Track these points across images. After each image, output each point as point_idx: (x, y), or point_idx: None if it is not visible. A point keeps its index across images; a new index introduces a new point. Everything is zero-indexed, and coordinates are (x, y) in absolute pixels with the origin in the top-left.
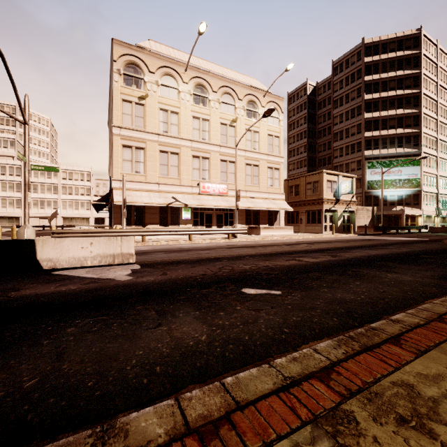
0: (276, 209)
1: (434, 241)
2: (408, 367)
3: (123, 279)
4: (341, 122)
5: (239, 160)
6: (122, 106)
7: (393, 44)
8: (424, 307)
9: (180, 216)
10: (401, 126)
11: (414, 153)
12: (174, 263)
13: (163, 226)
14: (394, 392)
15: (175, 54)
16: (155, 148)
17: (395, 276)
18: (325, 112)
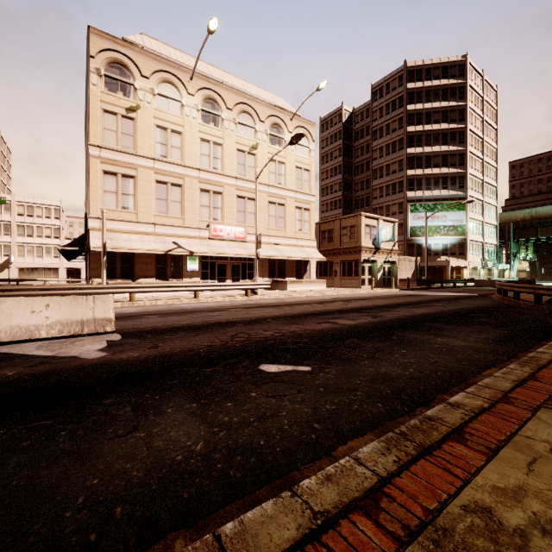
0: (305, 259)
1: (481, 296)
2: (480, 478)
3: (92, 357)
4: (381, 157)
5: (260, 197)
6: (103, 118)
7: (437, 70)
8: (486, 383)
9: (184, 267)
10: (446, 164)
11: (459, 196)
12: (171, 331)
13: (160, 280)
14: (467, 524)
15: (177, 56)
16: (149, 177)
17: (446, 340)
18: (362, 143)
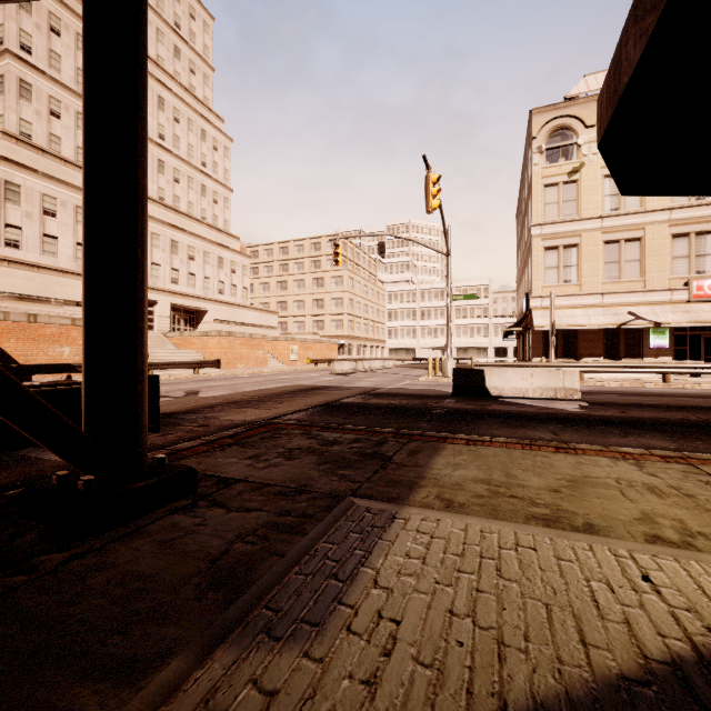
0: None
1: None
2: None
3: (574, 411)
4: None
5: None
6: (544, 195)
7: None
8: None
9: (644, 344)
10: None
11: None
12: (636, 406)
13: (609, 360)
14: None
15: None
16: (595, 240)
17: None
18: None
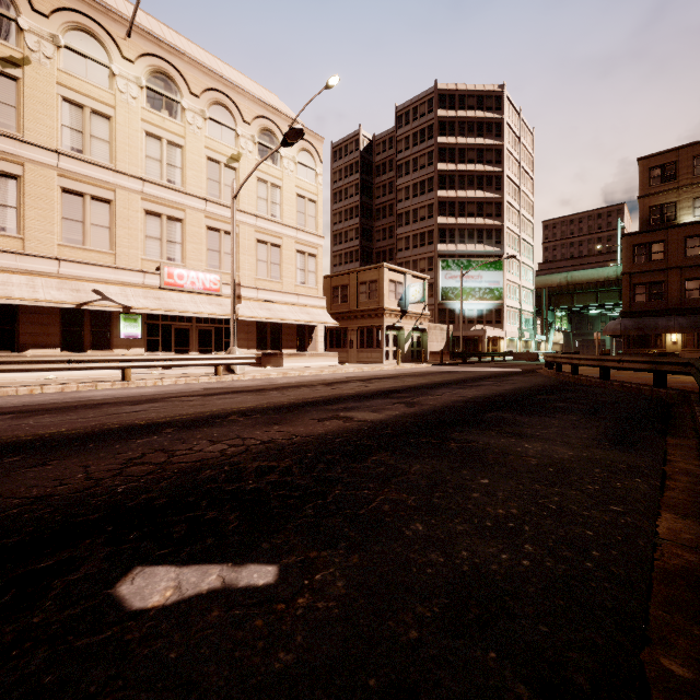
0: (310, 323)
1: (530, 372)
2: None
3: None
4: (407, 199)
5: (244, 233)
6: None
7: (472, 99)
8: None
9: (115, 332)
10: (481, 214)
11: (496, 253)
12: None
13: (70, 352)
14: None
15: None
16: (49, 181)
17: (540, 447)
18: (385, 181)
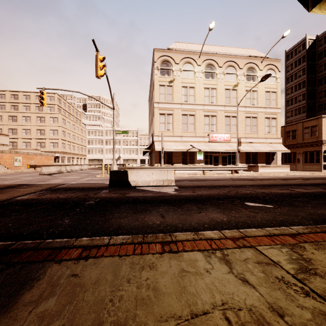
0: (273, 151)
1: None
2: None
3: (172, 193)
4: None
5: (240, 115)
6: (159, 89)
7: None
8: None
9: (195, 158)
10: None
11: None
12: (197, 187)
13: (184, 164)
14: None
15: (192, 47)
16: (179, 113)
17: None
18: None
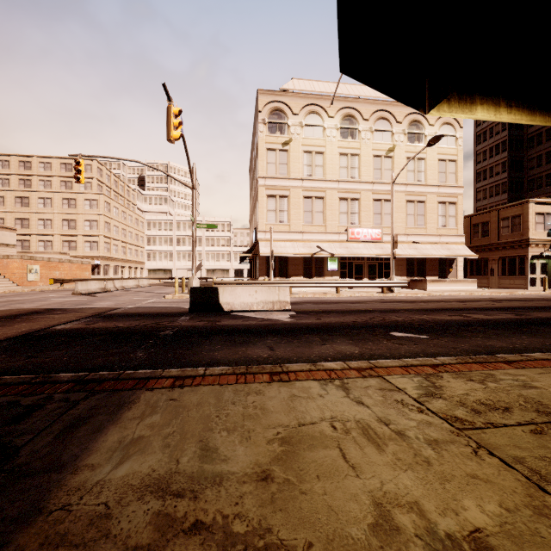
0: (450, 257)
1: None
2: (501, 370)
3: (286, 320)
4: None
5: (397, 198)
6: (267, 156)
7: None
8: None
9: (325, 267)
10: None
11: None
12: (325, 312)
13: (307, 278)
14: (477, 375)
15: (320, 87)
16: (299, 194)
17: None
18: None
